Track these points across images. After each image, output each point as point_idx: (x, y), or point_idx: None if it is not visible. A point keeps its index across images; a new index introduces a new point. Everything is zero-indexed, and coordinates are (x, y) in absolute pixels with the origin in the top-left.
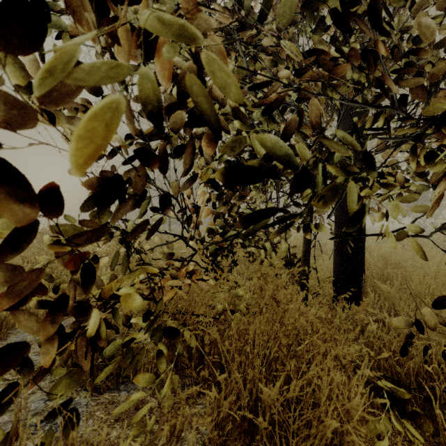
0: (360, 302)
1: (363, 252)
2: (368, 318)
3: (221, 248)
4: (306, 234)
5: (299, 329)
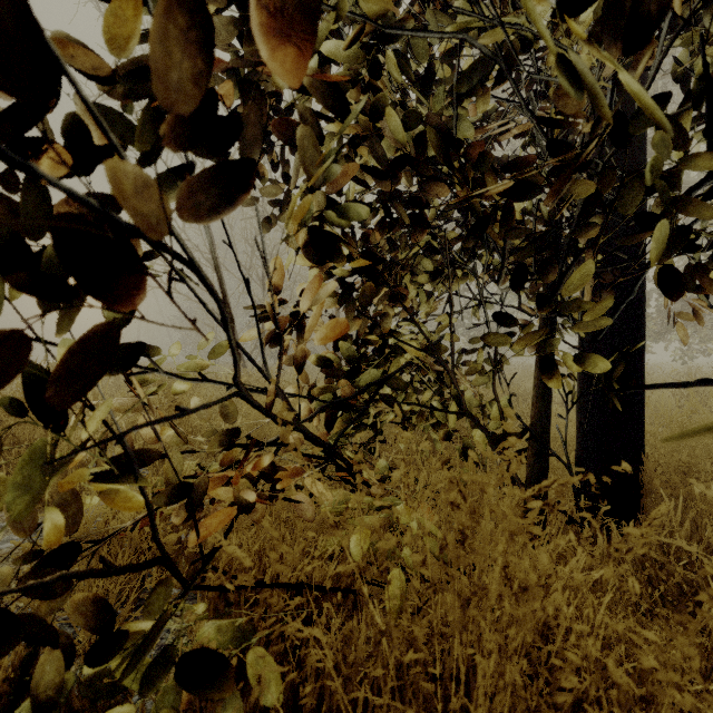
0: (639, 517)
1: (642, 414)
2: (671, 560)
3: (350, 407)
4: (548, 378)
5: (549, 624)
